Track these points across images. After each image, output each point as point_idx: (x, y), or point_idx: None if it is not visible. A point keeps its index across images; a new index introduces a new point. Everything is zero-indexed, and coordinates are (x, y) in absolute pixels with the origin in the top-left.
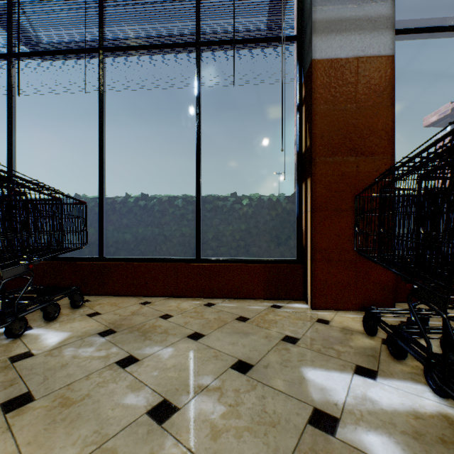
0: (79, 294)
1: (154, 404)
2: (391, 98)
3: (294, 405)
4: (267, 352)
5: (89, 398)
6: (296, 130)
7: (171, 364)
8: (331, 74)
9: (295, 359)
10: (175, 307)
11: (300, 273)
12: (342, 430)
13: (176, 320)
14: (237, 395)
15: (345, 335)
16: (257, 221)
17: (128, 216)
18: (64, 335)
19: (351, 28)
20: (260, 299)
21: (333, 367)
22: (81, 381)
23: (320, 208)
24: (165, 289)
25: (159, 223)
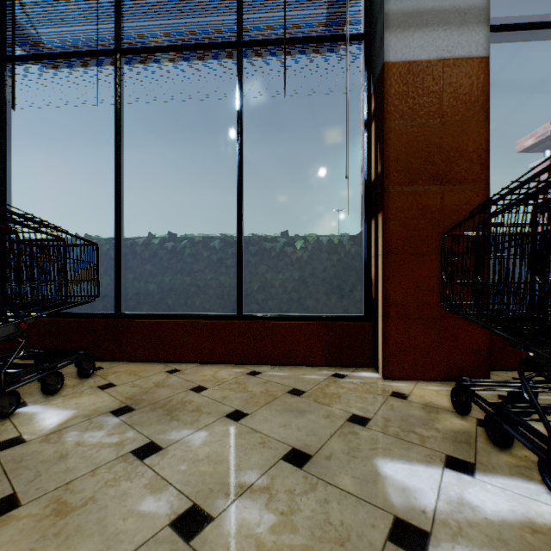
0: (89, 359)
1: (180, 512)
2: (485, 111)
3: (367, 513)
4: (330, 437)
5: (94, 502)
6: (363, 153)
7: (204, 454)
8: (409, 80)
9: (366, 447)
10: (211, 376)
11: (368, 333)
12: (435, 550)
13: (211, 393)
14: (291, 498)
15: (428, 414)
16: (314, 268)
17: (152, 262)
18: (67, 414)
19: (434, 22)
20: (318, 365)
21: (416, 458)
22: (84, 479)
23: (395, 251)
24: (198, 353)
25: (190, 270)
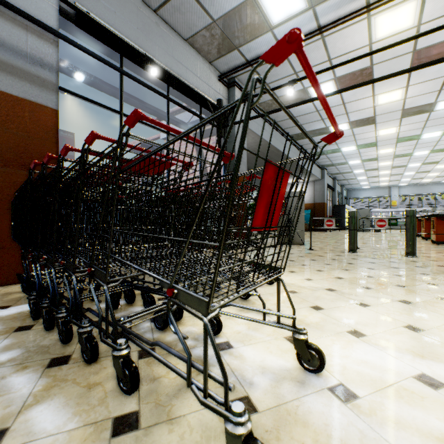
0: None
1: None
2: (56, 137)
3: None
4: None
5: None
6: None
7: None
8: (4, 103)
9: None
10: None
11: None
12: None
13: None
14: None
15: (3, 296)
16: None
17: None
18: None
19: (23, 76)
20: None
21: None
22: None
23: None
24: None
25: None
